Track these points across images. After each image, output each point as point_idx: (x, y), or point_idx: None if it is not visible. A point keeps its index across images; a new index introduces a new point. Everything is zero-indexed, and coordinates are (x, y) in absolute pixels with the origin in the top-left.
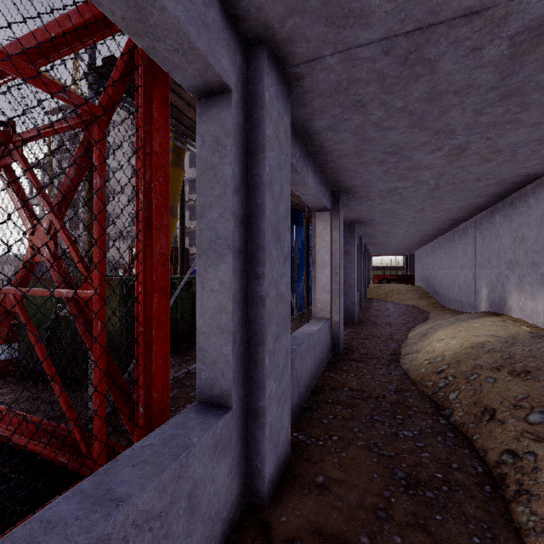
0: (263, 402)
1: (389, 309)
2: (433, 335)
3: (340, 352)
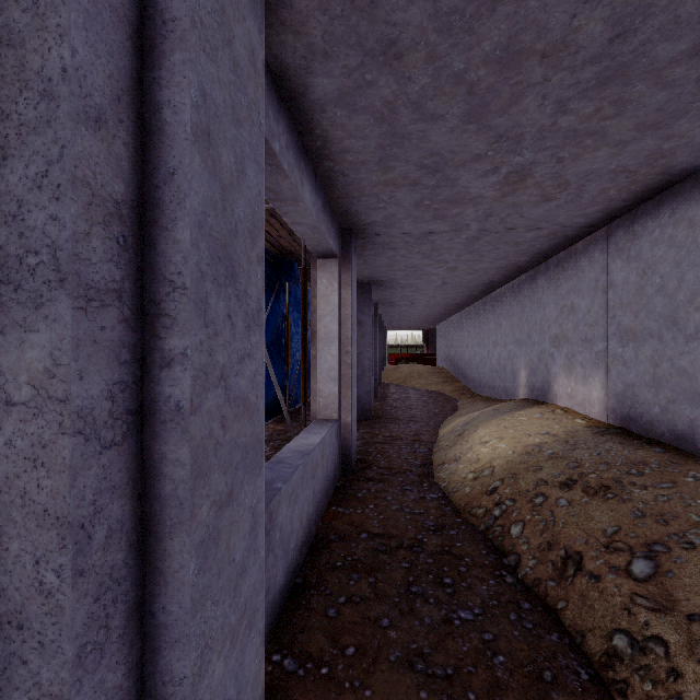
0: (183, 677)
1: (411, 398)
2: (473, 434)
3: (352, 468)
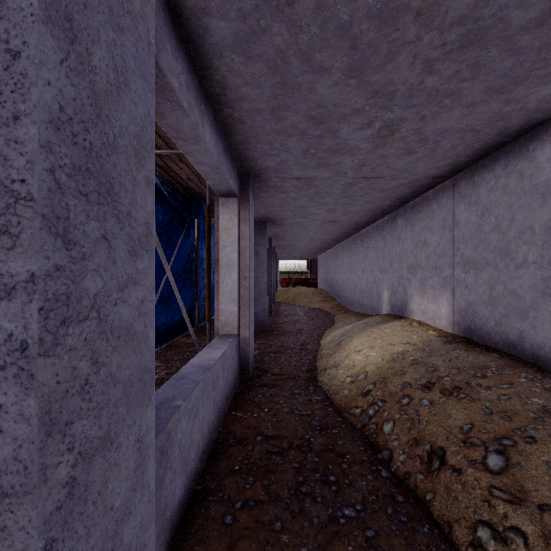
0: None
1: (298, 314)
2: (348, 344)
3: (250, 375)
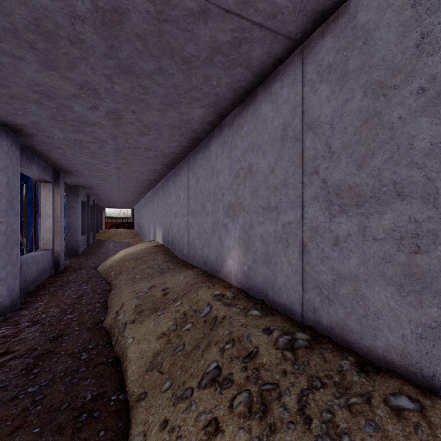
0: (5, 274)
1: (109, 245)
2: (119, 253)
3: (61, 269)
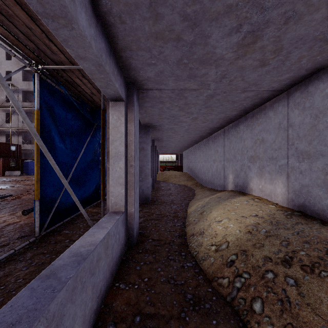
0: None
1: (171, 189)
2: (209, 215)
3: (135, 242)
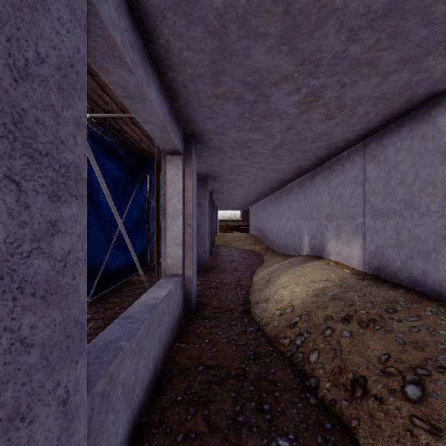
0: None
1: (234, 254)
2: (277, 281)
3: (193, 309)
